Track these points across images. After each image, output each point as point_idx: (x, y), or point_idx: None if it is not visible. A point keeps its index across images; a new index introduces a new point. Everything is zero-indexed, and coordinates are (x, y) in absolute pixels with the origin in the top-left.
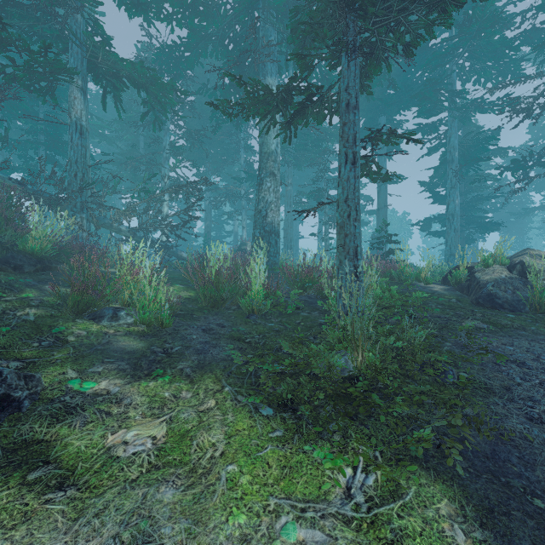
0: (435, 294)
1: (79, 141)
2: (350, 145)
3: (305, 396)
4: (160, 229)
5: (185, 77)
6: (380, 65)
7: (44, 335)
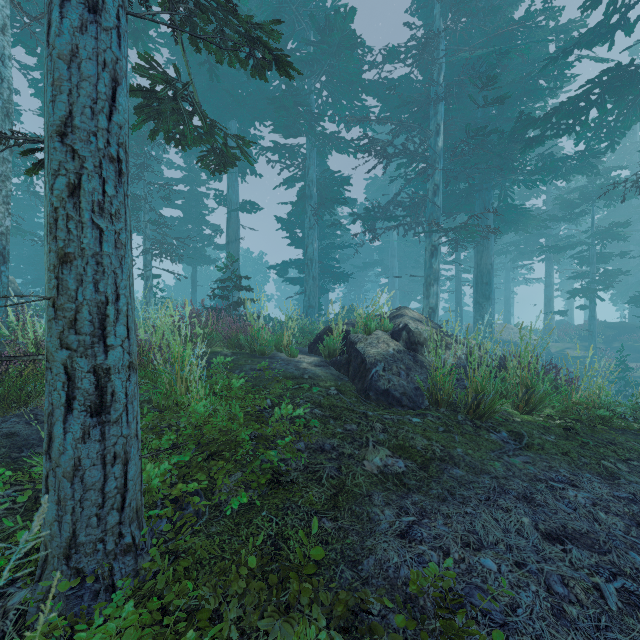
0: (305, 379)
1: None
2: None
3: None
4: None
5: None
6: None
7: None
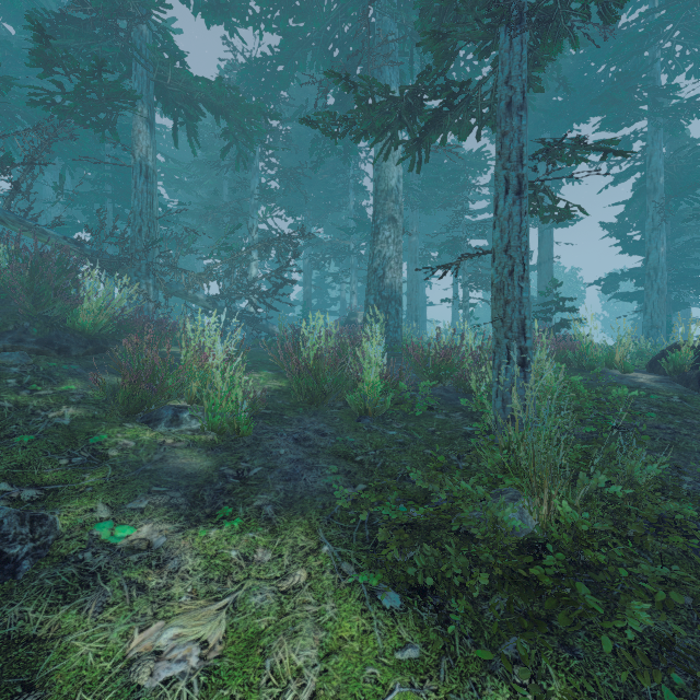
0: (642, 388)
1: (144, 187)
2: (513, 165)
3: (455, 577)
4: (246, 297)
5: (278, 100)
6: (560, 40)
7: (78, 447)
